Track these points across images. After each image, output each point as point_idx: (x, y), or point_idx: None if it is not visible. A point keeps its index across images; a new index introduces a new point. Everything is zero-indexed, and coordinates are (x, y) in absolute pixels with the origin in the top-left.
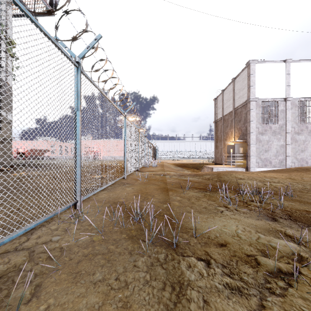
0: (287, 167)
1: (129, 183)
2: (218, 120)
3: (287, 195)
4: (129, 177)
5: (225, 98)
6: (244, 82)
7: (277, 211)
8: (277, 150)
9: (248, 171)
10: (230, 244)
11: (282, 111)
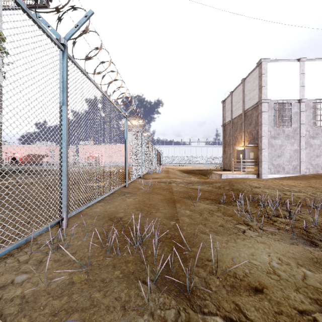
0: (301, 174)
1: (130, 193)
2: (227, 123)
3: (315, 207)
4: (131, 185)
5: (234, 100)
6: (255, 83)
7: (312, 230)
8: (291, 155)
9: (259, 177)
10: (267, 288)
11: (296, 113)
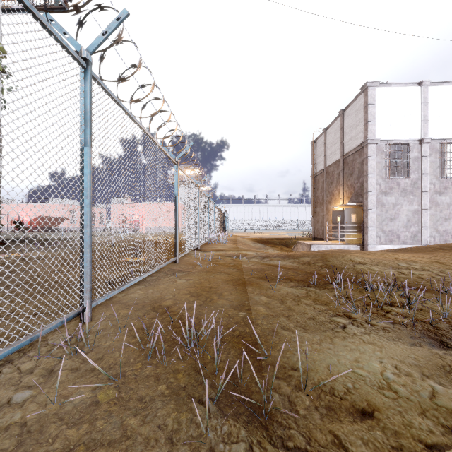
0: (423, 244)
1: (181, 271)
2: (319, 173)
3: (445, 292)
4: (183, 260)
5: (329, 141)
6: (358, 116)
7: (441, 325)
8: (409, 218)
9: (365, 249)
10: (380, 411)
11: (416, 159)
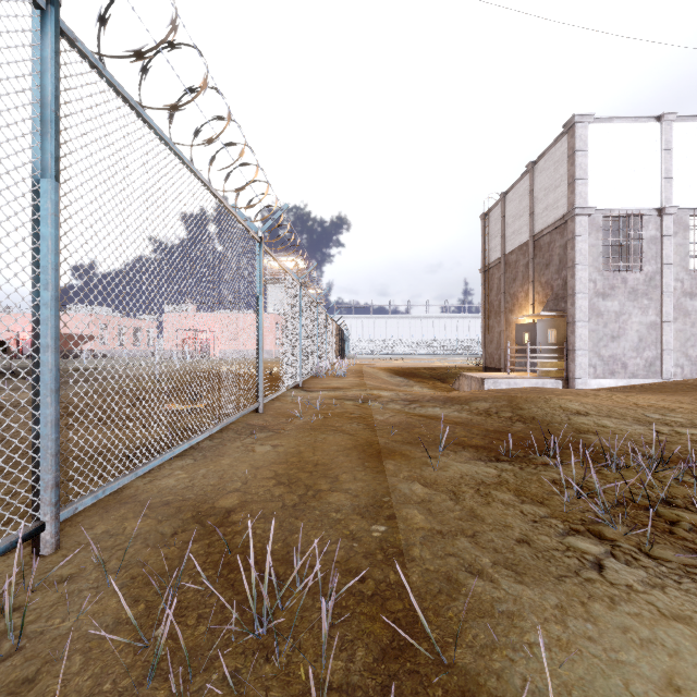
0: (665, 378)
1: (266, 429)
2: (493, 264)
3: None
4: (272, 406)
5: (510, 213)
6: (558, 171)
7: None
8: (641, 336)
9: (570, 387)
10: None
11: (653, 241)
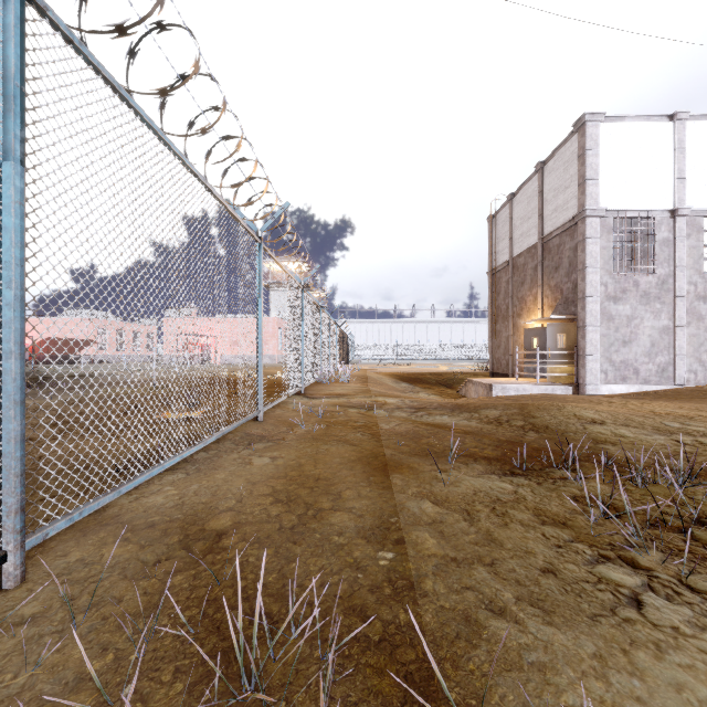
0: (678, 384)
1: (265, 439)
2: (500, 268)
3: None
4: (273, 414)
5: (518, 215)
6: (568, 172)
7: None
8: (653, 340)
9: (580, 393)
10: None
11: (665, 243)
